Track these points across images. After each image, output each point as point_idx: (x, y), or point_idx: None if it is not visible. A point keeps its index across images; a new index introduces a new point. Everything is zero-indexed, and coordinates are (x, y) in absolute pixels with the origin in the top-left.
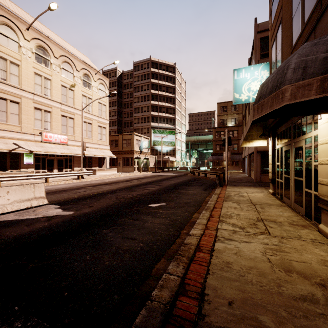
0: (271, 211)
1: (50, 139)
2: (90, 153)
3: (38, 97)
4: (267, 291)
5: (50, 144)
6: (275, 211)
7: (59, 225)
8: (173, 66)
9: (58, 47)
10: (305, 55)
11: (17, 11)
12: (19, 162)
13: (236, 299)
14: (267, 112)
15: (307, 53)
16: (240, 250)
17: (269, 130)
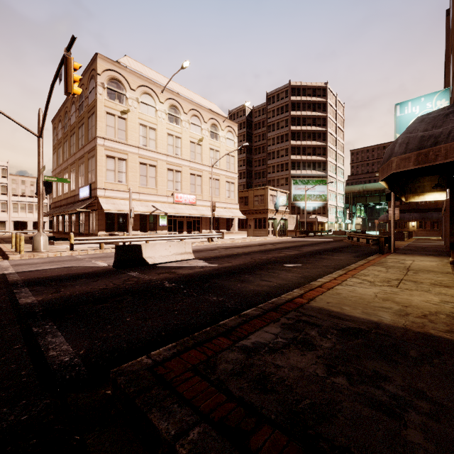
0: (423, 276)
1: (181, 199)
2: (218, 214)
3: (170, 158)
4: (357, 303)
5: (181, 205)
6: (429, 276)
7: (211, 271)
8: (323, 88)
9: (187, 102)
10: (409, 132)
11: (154, 76)
12: (156, 224)
13: (333, 302)
14: (385, 177)
15: (411, 130)
16: (355, 290)
17: (447, 179)
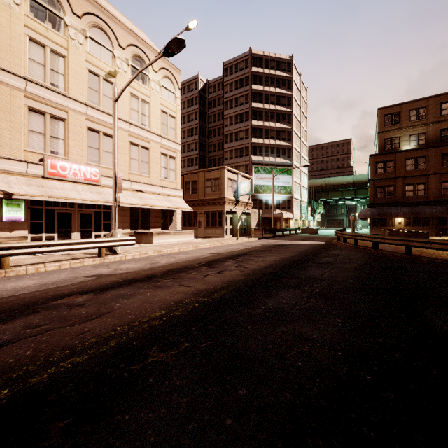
0: None
1: (64, 172)
2: (145, 202)
3: (36, 88)
4: None
5: (64, 182)
6: None
7: None
8: (288, 61)
9: None
10: None
11: None
12: None
13: None
14: None
15: None
16: None
17: None
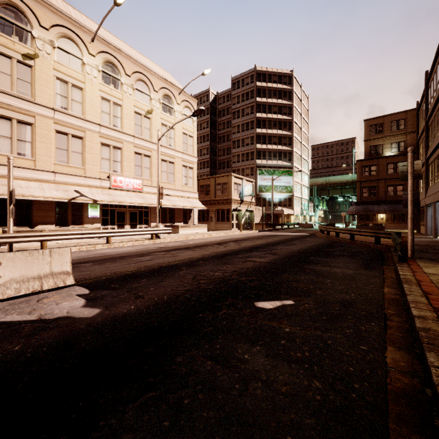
0: None
1: (121, 184)
2: (172, 203)
3: (105, 129)
4: None
5: (121, 191)
6: None
7: (37, 356)
8: (289, 75)
9: (130, 61)
10: None
11: (81, 19)
12: (83, 216)
13: None
14: None
15: None
16: None
17: None
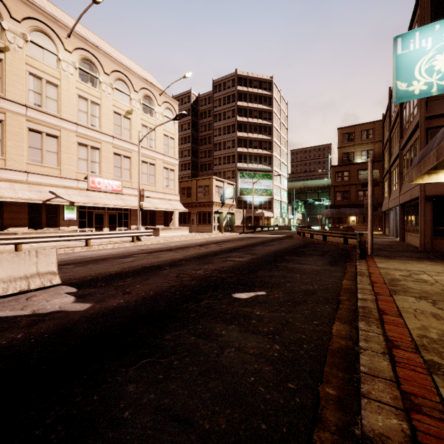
0: None
1: (99, 186)
2: (153, 205)
3: (82, 129)
4: None
5: (99, 193)
6: None
7: (41, 341)
8: (269, 81)
9: (109, 59)
10: None
11: (56, 13)
12: (58, 218)
13: None
14: None
15: None
16: None
17: None
